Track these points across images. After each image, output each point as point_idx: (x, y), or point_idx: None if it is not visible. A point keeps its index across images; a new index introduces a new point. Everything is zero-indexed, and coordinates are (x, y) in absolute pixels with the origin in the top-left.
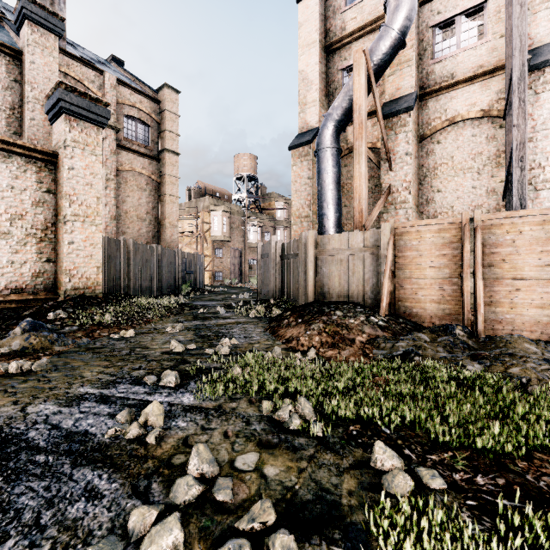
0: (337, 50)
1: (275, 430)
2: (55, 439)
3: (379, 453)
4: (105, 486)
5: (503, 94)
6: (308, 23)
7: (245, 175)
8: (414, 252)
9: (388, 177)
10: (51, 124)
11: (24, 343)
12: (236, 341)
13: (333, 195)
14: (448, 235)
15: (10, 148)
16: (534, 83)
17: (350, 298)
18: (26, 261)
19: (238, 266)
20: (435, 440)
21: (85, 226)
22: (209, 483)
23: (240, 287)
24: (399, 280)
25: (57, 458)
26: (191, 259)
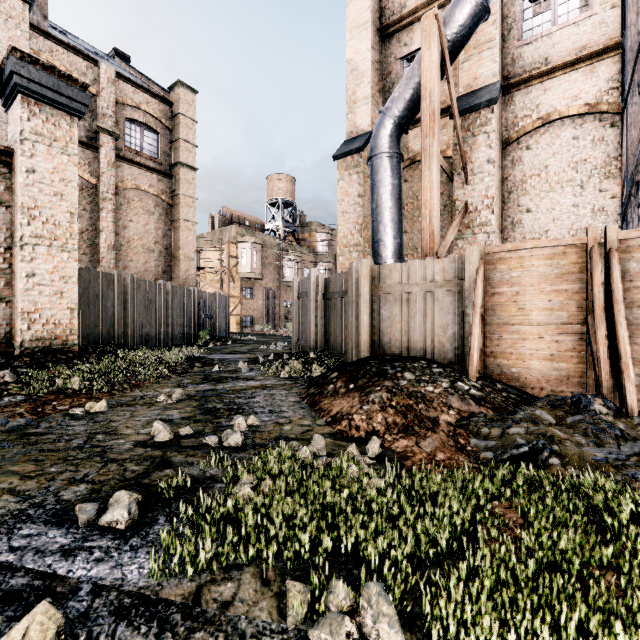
0: (395, 33)
1: None
2: None
3: None
4: None
5: (615, 83)
6: None
7: (280, 200)
8: (514, 287)
9: (463, 192)
10: (6, 110)
11: None
12: (256, 421)
13: (391, 215)
14: (565, 262)
15: None
16: None
17: (420, 352)
18: None
19: (272, 310)
20: None
21: (52, 252)
22: None
23: (273, 335)
24: (491, 327)
25: None
26: (211, 301)
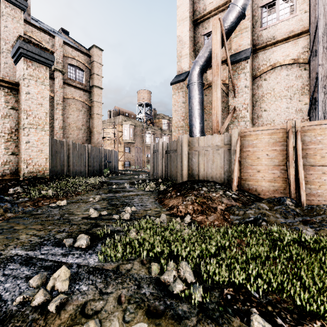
0: (200, 23)
1: (161, 295)
2: None
3: None
4: None
5: (306, 49)
6: (182, 6)
7: (144, 103)
8: (254, 148)
9: (233, 101)
10: (15, 64)
11: None
12: (135, 209)
13: (198, 112)
14: (277, 136)
15: None
16: None
17: (211, 178)
18: None
19: (139, 158)
20: (299, 306)
21: (37, 131)
22: None
23: (140, 171)
24: (243, 167)
25: None
26: (110, 154)
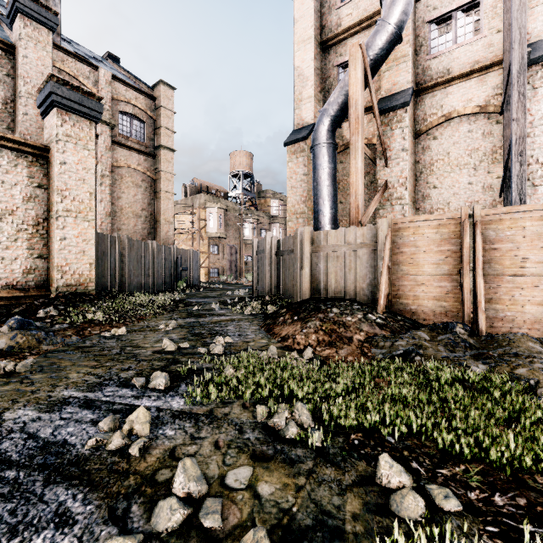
0: (332, 46)
1: (270, 440)
2: (30, 451)
3: (385, 468)
4: (78, 509)
5: (499, 90)
6: (303, 19)
7: (241, 172)
8: (412, 248)
9: (383, 173)
10: (43, 118)
11: (10, 342)
12: (230, 339)
13: (328, 191)
14: (446, 230)
15: (0, 142)
16: (531, 78)
17: (346, 295)
18: (16, 257)
19: (234, 263)
20: (444, 451)
21: (77, 222)
22: (196, 504)
23: (235, 283)
24: (396, 277)
25: (28, 474)
26: (186, 256)
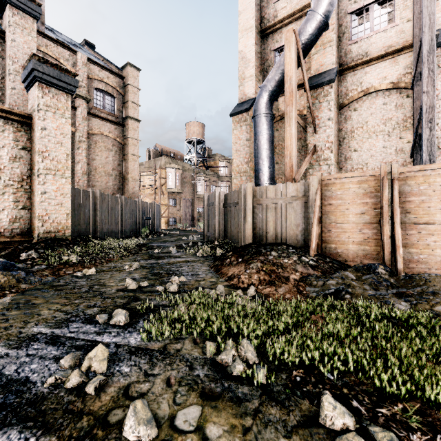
0: (270, 34)
1: (218, 377)
2: None
3: (328, 409)
4: None
5: (409, 69)
6: (246, 11)
7: (194, 139)
8: (338, 200)
9: (313, 138)
10: (27, 91)
11: None
12: (184, 279)
13: (267, 153)
14: (368, 185)
15: None
16: (437, 59)
17: (283, 240)
18: (4, 208)
19: (189, 213)
20: (381, 388)
21: (56, 178)
22: None
23: (190, 230)
24: (325, 225)
25: None
26: (149, 208)
